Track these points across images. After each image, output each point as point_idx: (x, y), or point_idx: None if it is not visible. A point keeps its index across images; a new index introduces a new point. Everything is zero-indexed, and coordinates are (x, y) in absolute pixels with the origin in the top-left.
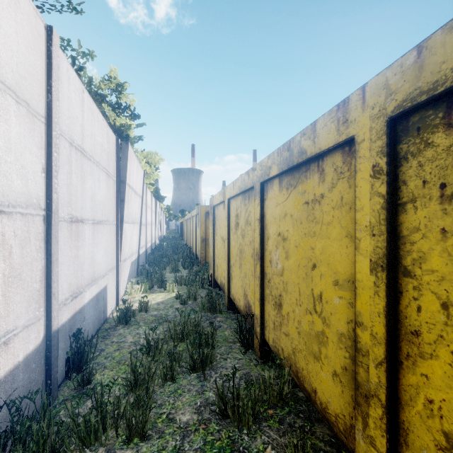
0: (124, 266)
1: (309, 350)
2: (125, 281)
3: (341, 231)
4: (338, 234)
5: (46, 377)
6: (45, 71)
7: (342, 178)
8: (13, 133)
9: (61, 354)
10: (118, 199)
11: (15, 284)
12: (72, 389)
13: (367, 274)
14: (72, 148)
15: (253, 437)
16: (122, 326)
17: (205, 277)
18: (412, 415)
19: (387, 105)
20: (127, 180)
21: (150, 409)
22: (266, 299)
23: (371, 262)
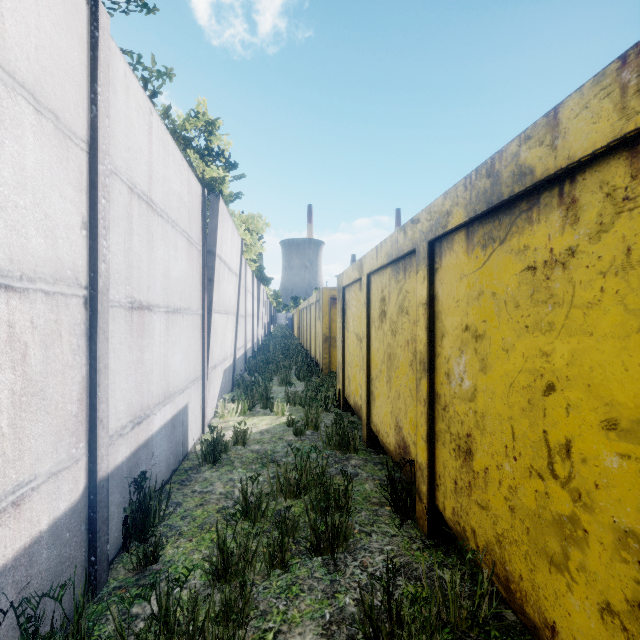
0: (214, 375)
1: (537, 545)
2: (215, 397)
3: (626, 318)
4: (618, 326)
5: (89, 551)
6: (87, 70)
7: (631, 210)
8: (30, 160)
9: (114, 513)
10: (205, 277)
11: (33, 407)
12: (130, 569)
13: None
14: (133, 197)
15: None
16: (209, 466)
17: (330, 395)
18: None
19: None
20: (218, 249)
21: (246, 630)
22: (439, 438)
23: None
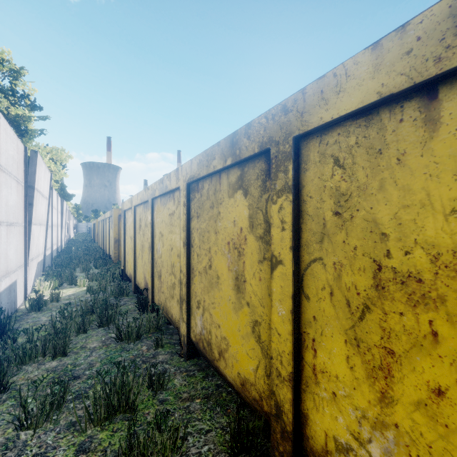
0: (32, 265)
1: (170, 295)
2: (32, 280)
3: (179, 230)
4: (178, 231)
5: None
6: None
7: (179, 204)
8: None
9: None
10: (26, 203)
11: None
12: None
13: (182, 248)
14: None
15: (136, 345)
16: (35, 312)
17: (117, 273)
18: (193, 301)
19: (186, 178)
20: (36, 185)
21: (69, 337)
22: (155, 275)
23: (183, 243)
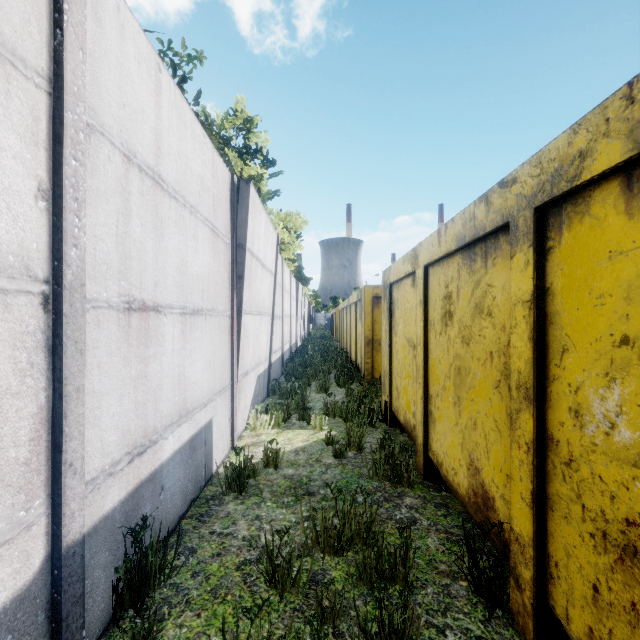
0: (245, 383)
1: None
2: (247, 406)
3: None
4: None
5: None
6: None
7: None
8: None
9: (99, 578)
10: (233, 274)
11: None
12: None
13: None
14: (131, 168)
15: None
16: (234, 496)
17: (375, 407)
18: None
19: None
20: (248, 243)
21: None
22: (555, 505)
23: None
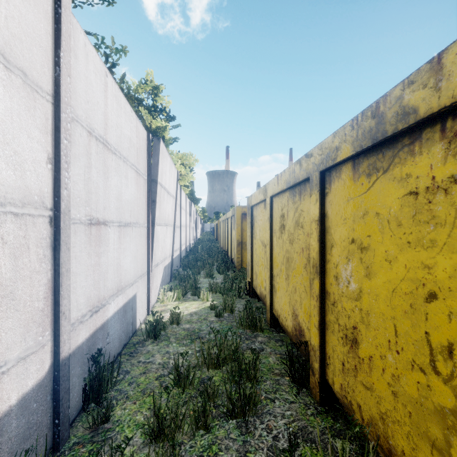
0: (157, 271)
1: (419, 429)
2: (157, 287)
3: None
4: None
5: (53, 415)
6: (52, 39)
7: None
8: (1, 108)
9: (76, 383)
10: (149, 199)
11: (3, 307)
12: (87, 427)
13: None
14: (91, 139)
15: None
16: (151, 341)
17: (242, 285)
18: None
19: None
20: (159, 179)
21: None
22: (328, 327)
23: None
